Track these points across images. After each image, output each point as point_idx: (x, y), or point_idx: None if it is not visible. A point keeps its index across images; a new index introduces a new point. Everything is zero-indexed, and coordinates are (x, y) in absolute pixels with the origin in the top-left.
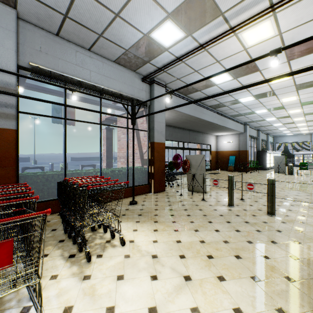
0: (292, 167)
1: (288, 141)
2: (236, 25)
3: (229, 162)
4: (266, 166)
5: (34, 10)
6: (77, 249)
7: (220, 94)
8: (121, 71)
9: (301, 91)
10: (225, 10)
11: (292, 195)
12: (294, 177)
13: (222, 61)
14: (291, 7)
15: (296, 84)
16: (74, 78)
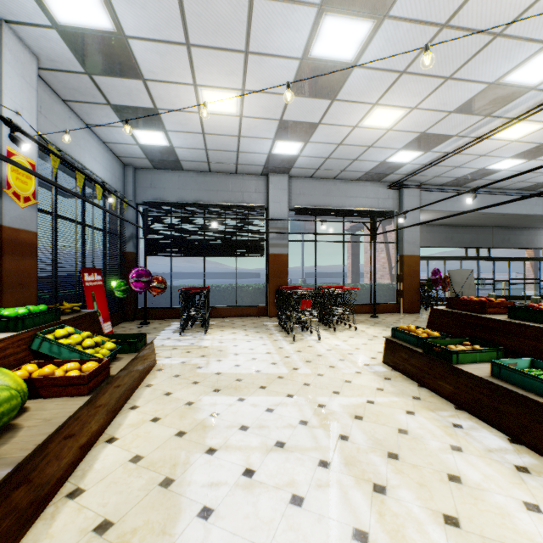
0: None
1: None
2: (475, 139)
3: None
4: None
5: (299, 172)
6: (327, 328)
7: (440, 218)
8: (363, 187)
9: None
10: (455, 134)
11: None
12: None
13: (488, 154)
14: (539, 112)
15: None
16: (322, 207)
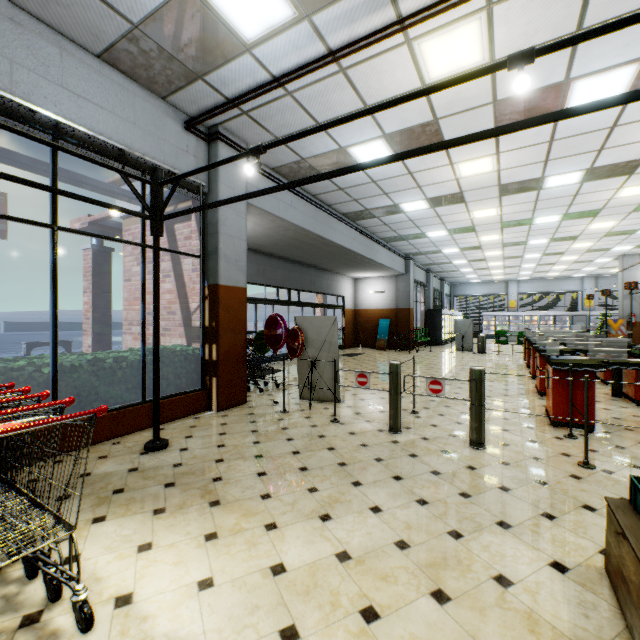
0: (484, 340)
1: (473, 293)
2: (415, 12)
3: (379, 332)
4: (441, 338)
5: None
6: None
7: (385, 159)
8: (122, 89)
9: (507, 198)
10: None
11: (499, 396)
12: (489, 358)
13: None
14: None
15: (501, 184)
16: None
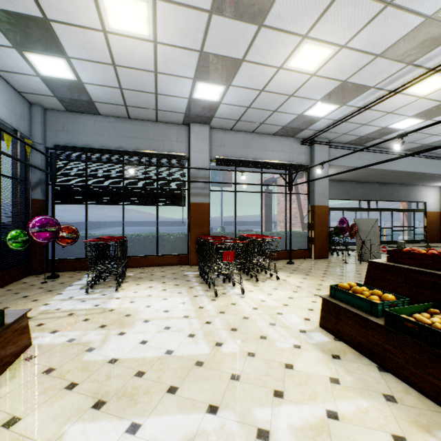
0: None
1: None
2: (391, 91)
3: None
4: None
5: (220, 122)
6: (249, 278)
7: (361, 167)
8: (279, 141)
9: None
10: (373, 85)
11: None
12: None
13: (395, 111)
14: None
15: None
16: (242, 159)
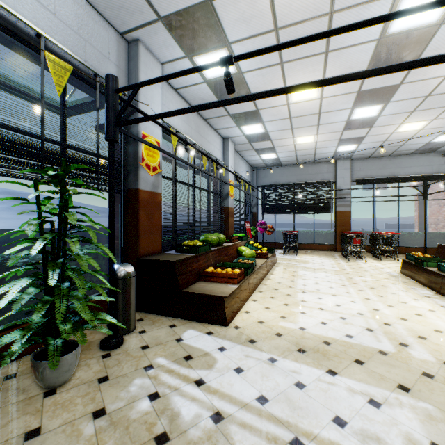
0: None
1: None
2: None
3: None
4: None
5: (358, 156)
6: (376, 259)
7: None
8: (416, 158)
9: None
10: None
11: None
12: None
13: None
14: None
15: None
16: (378, 178)
